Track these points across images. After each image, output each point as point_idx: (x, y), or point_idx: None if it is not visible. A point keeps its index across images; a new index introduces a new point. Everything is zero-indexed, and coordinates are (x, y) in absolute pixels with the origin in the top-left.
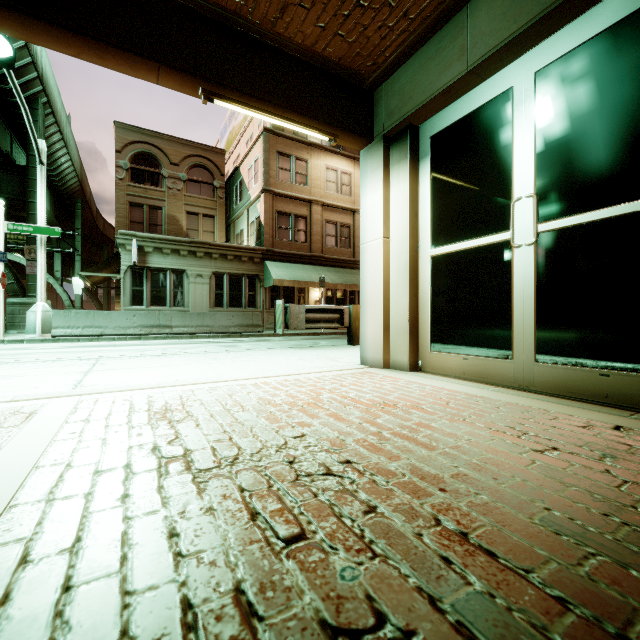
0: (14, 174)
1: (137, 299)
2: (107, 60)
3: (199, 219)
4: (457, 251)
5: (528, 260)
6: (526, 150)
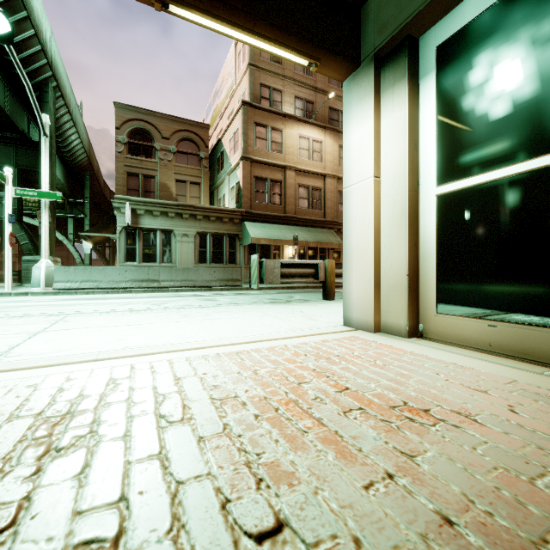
0: (29, 149)
1: (130, 256)
2: None
3: (187, 186)
4: (478, 185)
5: None
6: None
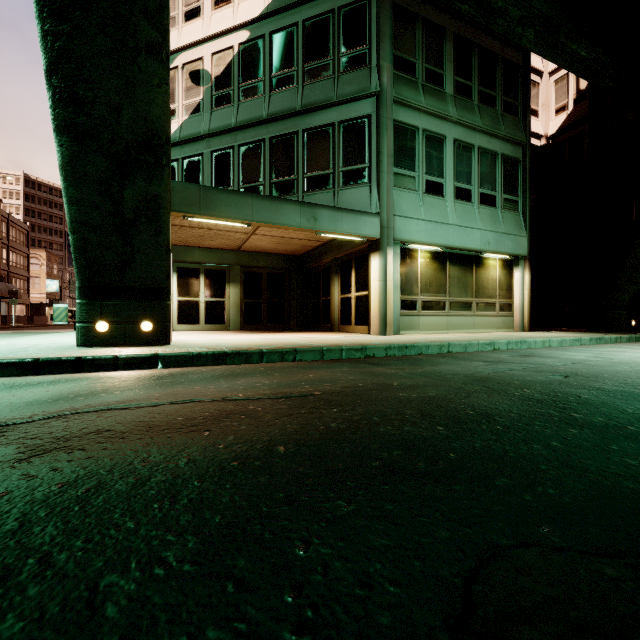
0: None
1: None
2: None
3: None
4: (186, 300)
5: (203, 305)
6: (203, 283)
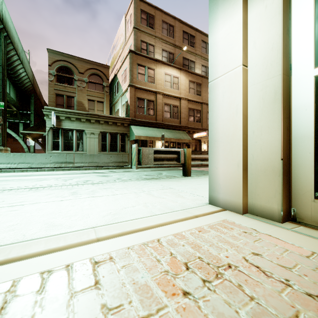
0: None
1: (55, 147)
2: None
3: (95, 103)
4: None
5: None
6: None
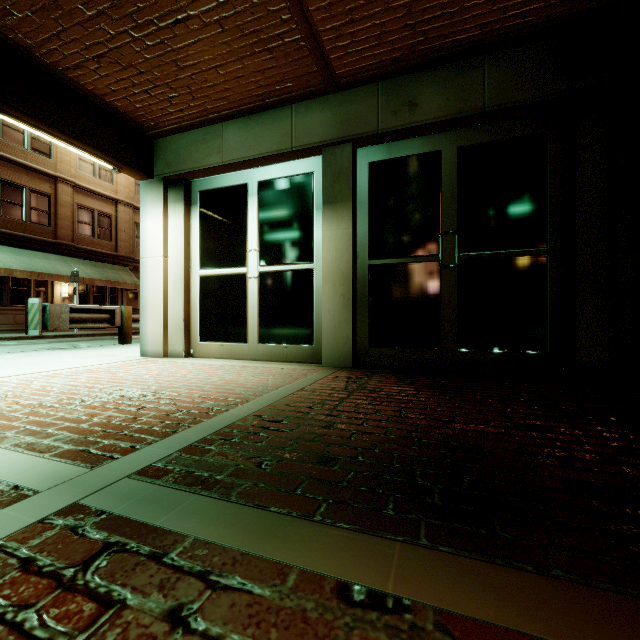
0: None
1: None
2: None
3: None
4: (217, 275)
5: (255, 286)
6: (254, 223)
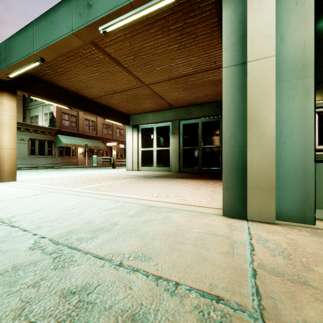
0: None
1: None
2: (90, 114)
3: None
4: (146, 150)
5: (155, 153)
6: (155, 137)
